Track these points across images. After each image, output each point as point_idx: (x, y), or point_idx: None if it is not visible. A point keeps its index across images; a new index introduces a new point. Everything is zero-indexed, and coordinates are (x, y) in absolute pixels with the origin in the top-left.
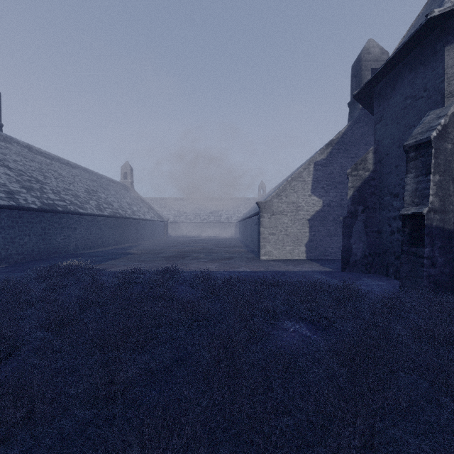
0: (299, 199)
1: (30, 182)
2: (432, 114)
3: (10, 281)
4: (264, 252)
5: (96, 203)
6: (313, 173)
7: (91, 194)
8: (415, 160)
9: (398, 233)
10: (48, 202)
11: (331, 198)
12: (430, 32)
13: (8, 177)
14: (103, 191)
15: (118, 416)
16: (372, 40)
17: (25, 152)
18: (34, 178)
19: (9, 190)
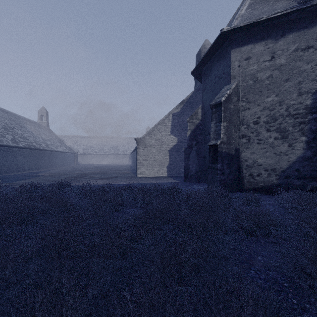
0: (162, 137)
1: None
2: (225, 88)
3: None
4: (140, 172)
5: (12, 137)
6: (172, 120)
7: (7, 129)
8: (215, 113)
9: None
10: None
11: (183, 137)
12: (225, 40)
13: None
14: (20, 128)
15: None
16: (207, 40)
17: None
18: None
19: None
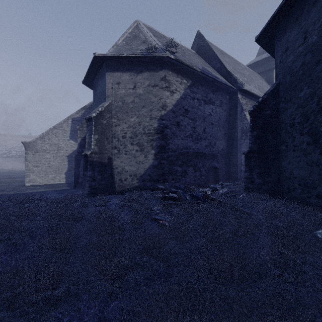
0: (60, 142)
1: None
2: (102, 104)
3: None
4: (29, 180)
5: None
6: (71, 125)
7: None
8: (89, 126)
9: None
10: None
11: None
12: (103, 62)
13: None
14: None
15: None
16: None
17: None
18: None
19: None
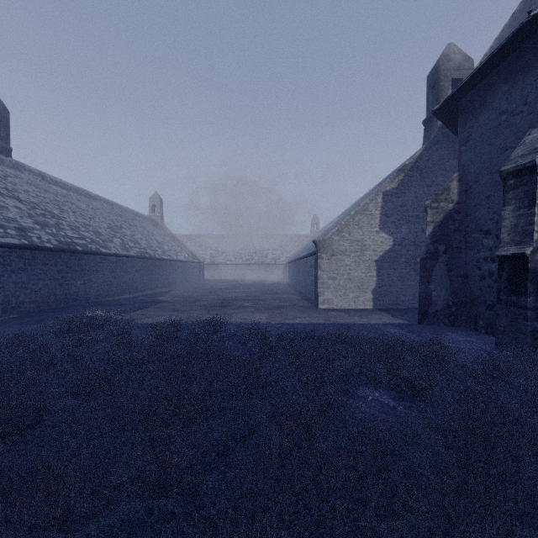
0: (364, 237)
1: (44, 217)
2: (535, 133)
3: (25, 336)
4: (323, 300)
5: (121, 242)
6: (382, 205)
7: (114, 230)
8: (515, 189)
9: (490, 278)
10: (66, 240)
11: (403, 235)
12: (533, 32)
13: (19, 211)
14: (129, 227)
15: (178, 515)
16: (452, 45)
17: (38, 181)
18: (49, 212)
19: (20, 226)
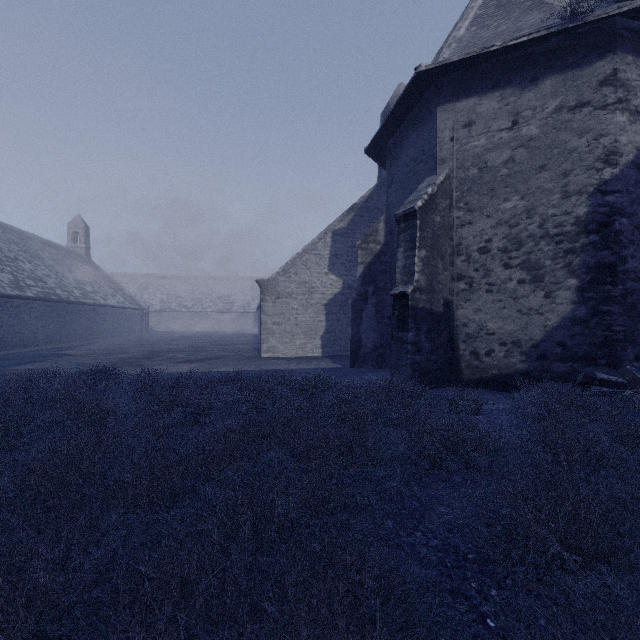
0: (312, 278)
1: None
2: (426, 181)
3: None
4: (267, 348)
5: (12, 278)
6: (331, 245)
7: (3, 262)
8: (404, 232)
9: None
10: None
11: (353, 277)
12: (426, 88)
13: None
14: (30, 260)
15: None
16: (403, 85)
17: None
18: None
19: None
